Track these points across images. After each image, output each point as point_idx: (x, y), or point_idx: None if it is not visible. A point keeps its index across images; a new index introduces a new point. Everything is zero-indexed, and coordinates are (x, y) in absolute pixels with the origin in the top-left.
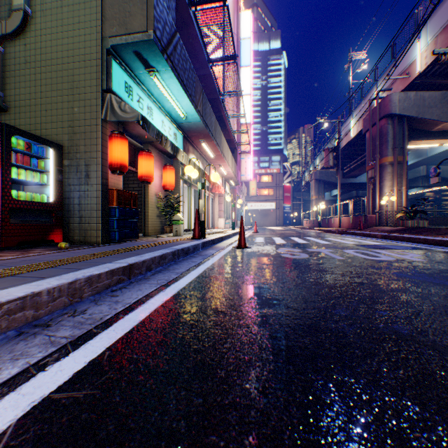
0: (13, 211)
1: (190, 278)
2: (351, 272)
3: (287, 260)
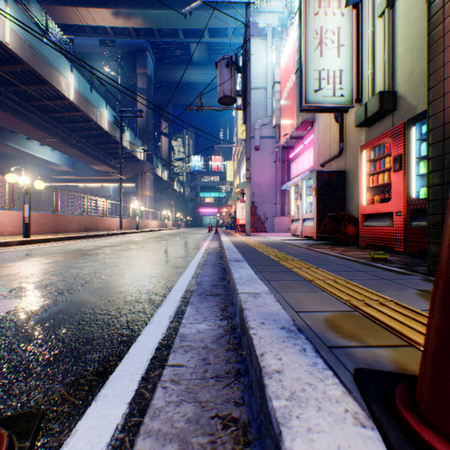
0: (421, 212)
1: (193, 263)
2: (50, 271)
3: (56, 289)
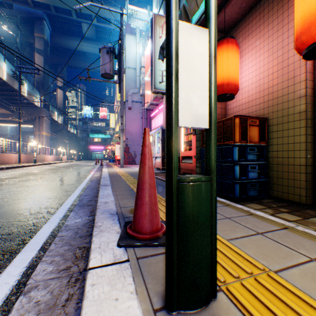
0: None
1: (79, 188)
2: None
3: None
